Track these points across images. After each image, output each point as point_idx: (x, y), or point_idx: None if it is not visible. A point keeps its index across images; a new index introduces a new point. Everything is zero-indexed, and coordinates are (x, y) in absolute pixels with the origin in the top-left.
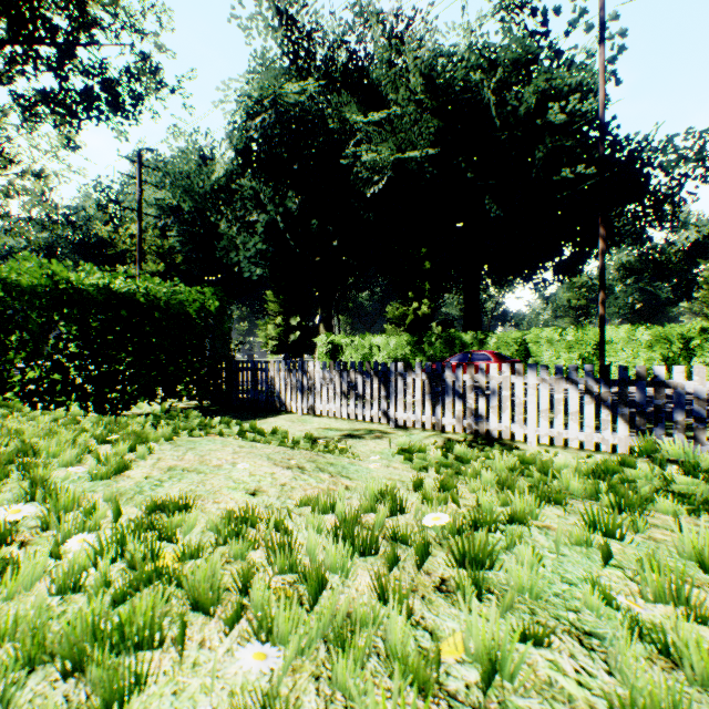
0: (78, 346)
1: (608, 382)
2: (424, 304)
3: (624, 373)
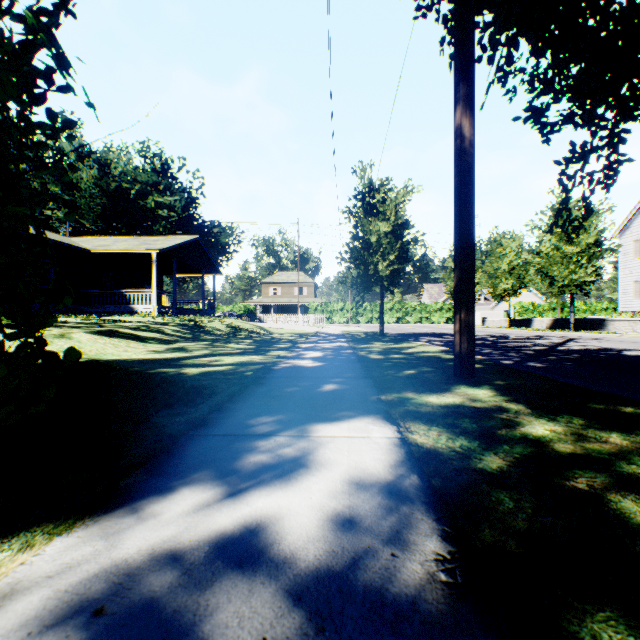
0: None
1: None
2: None
3: None
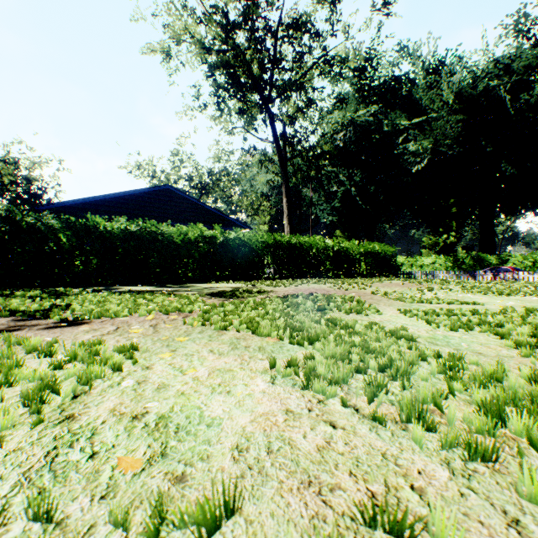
0: (369, 266)
1: None
2: (451, 235)
3: None
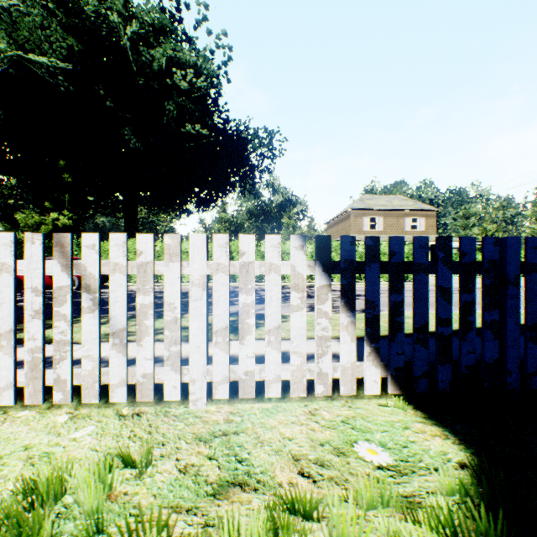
0: None
1: None
2: (66, 215)
3: None
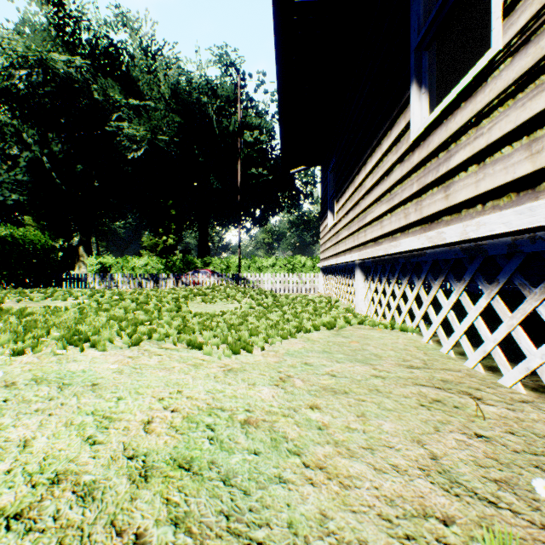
0: None
1: (233, 279)
2: (171, 237)
3: (237, 276)
